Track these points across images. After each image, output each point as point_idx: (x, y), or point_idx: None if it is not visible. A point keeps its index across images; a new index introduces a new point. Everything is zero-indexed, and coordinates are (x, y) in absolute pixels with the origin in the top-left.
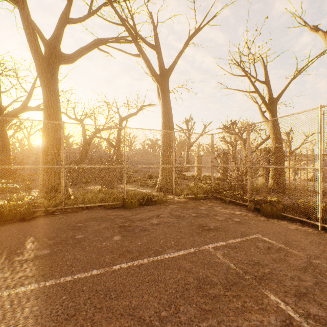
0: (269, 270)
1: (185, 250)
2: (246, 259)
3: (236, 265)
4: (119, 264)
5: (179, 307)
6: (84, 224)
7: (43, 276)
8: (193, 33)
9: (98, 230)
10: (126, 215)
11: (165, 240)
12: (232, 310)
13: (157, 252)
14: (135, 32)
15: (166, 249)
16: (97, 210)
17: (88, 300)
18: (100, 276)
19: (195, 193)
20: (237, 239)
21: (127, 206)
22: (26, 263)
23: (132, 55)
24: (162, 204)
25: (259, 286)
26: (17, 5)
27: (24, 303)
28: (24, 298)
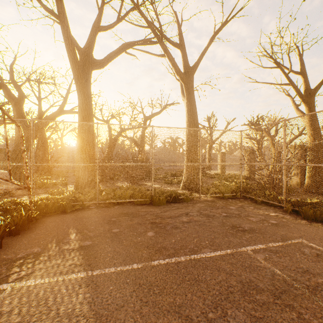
0: (322, 280)
1: (221, 251)
2: (292, 265)
3: (282, 271)
4: (157, 260)
5: (225, 310)
6: (117, 219)
7: (89, 265)
8: (220, 28)
9: (132, 225)
10: (155, 212)
11: (199, 239)
12: (287, 321)
13: (193, 251)
14: (161, 33)
15: (202, 248)
16: (127, 206)
17: (133, 292)
18: (141, 270)
19: (223, 192)
20: (278, 243)
21: (155, 203)
22: (73, 252)
23: (157, 55)
24: (189, 202)
25: (315, 298)
26: (59, 19)
27: (77, 289)
28: (77, 285)
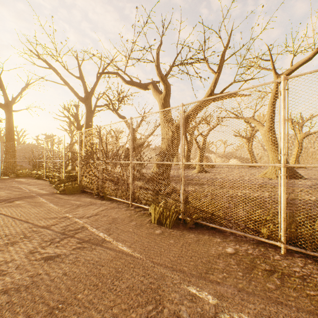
0: None
1: None
2: None
3: None
4: None
5: None
6: None
7: None
8: (25, 86)
9: None
10: None
11: None
12: None
13: None
14: None
15: None
16: None
17: None
18: None
19: (19, 174)
20: (2, 183)
21: None
22: None
23: None
24: None
25: None
26: None
27: None
28: None
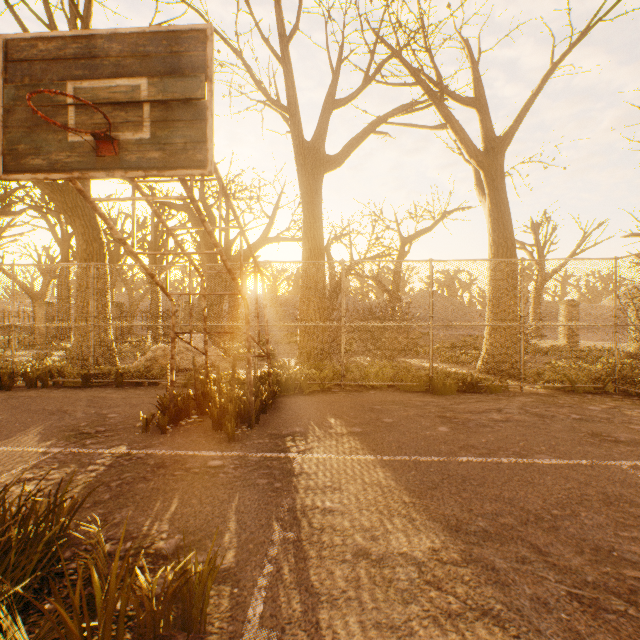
0: None
1: (570, 460)
2: None
3: None
4: (465, 457)
5: (577, 512)
6: (382, 407)
7: (373, 450)
8: (565, 54)
9: (408, 416)
10: (440, 403)
11: (528, 443)
12: None
13: (519, 454)
14: (440, 90)
15: (534, 454)
16: (389, 392)
17: (443, 480)
18: (445, 463)
19: (572, 381)
20: None
21: (437, 391)
22: (345, 436)
23: (430, 128)
24: (500, 393)
25: None
26: (288, 113)
27: (373, 468)
28: (370, 464)
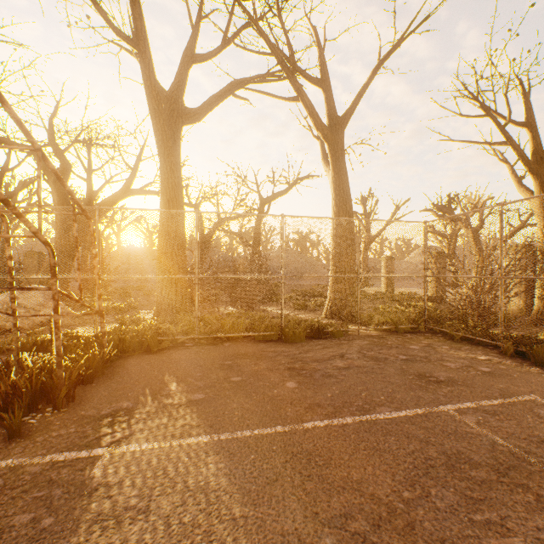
0: None
1: (407, 410)
2: (521, 432)
3: (506, 440)
4: (311, 422)
5: (427, 489)
6: (233, 362)
7: (211, 426)
8: (389, 52)
9: (258, 371)
10: (290, 352)
11: (369, 394)
12: (521, 505)
13: (363, 410)
14: (292, 64)
15: (376, 406)
16: (244, 343)
17: (286, 463)
18: (290, 434)
19: (396, 323)
20: (496, 401)
21: (289, 339)
22: (182, 408)
23: (285, 99)
24: (342, 337)
25: None
26: (137, 49)
27: (204, 457)
28: (201, 452)
